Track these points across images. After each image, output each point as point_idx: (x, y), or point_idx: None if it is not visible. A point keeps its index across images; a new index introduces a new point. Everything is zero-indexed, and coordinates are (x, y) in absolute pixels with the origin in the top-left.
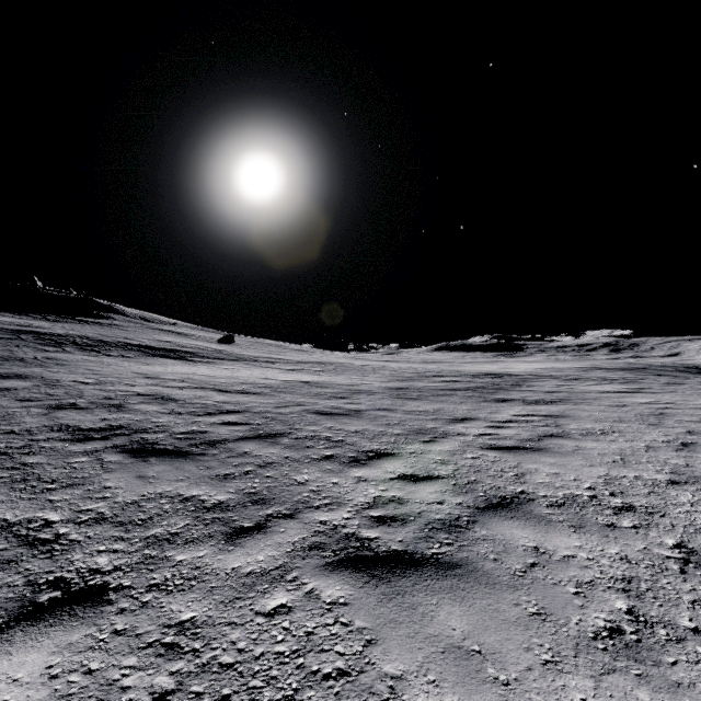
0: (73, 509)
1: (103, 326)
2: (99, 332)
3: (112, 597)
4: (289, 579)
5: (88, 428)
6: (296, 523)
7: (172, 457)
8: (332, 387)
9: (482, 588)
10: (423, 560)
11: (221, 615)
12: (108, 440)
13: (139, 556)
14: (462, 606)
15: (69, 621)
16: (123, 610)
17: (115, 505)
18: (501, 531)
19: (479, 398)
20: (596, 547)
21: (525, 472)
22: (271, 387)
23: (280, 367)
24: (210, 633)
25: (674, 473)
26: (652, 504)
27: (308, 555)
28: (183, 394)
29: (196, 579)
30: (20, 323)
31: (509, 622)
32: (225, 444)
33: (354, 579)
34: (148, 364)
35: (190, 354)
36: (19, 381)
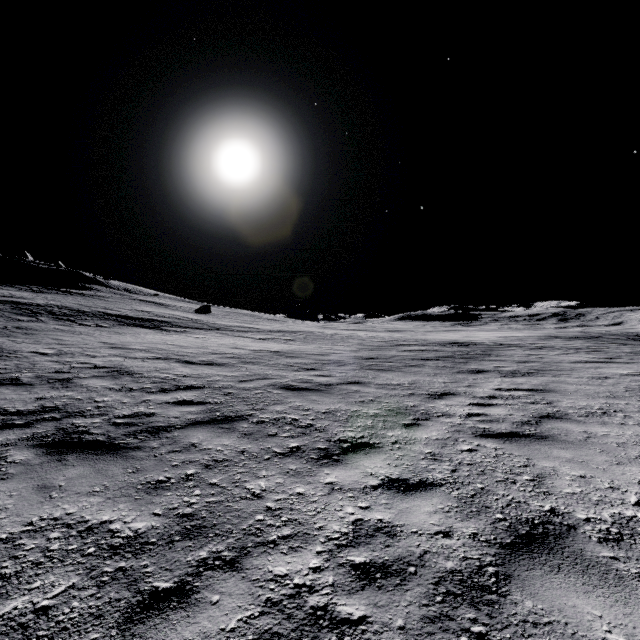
0: None
1: (85, 297)
2: (79, 302)
3: None
4: None
5: (14, 411)
6: (238, 580)
7: (98, 453)
8: (302, 357)
9: None
10: None
11: None
12: (29, 428)
13: None
14: None
15: None
16: None
17: None
18: (555, 602)
19: (452, 368)
20: None
21: (542, 475)
22: (239, 357)
23: (252, 336)
24: None
25: None
26: None
27: None
28: (143, 366)
29: None
30: (2, 294)
31: None
32: (170, 431)
33: None
34: (120, 333)
35: (165, 323)
36: None
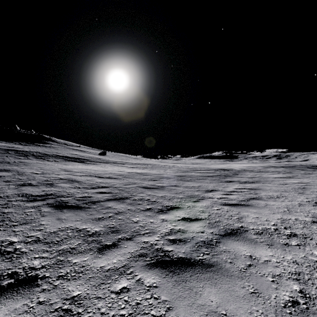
0: (25, 235)
1: (46, 147)
2: (44, 150)
3: (39, 282)
4: (128, 273)
5: (35, 195)
6: (132, 242)
7: (74, 209)
8: (150, 175)
9: (225, 278)
10: (195, 262)
11: (93, 292)
12: (45, 201)
13: (55, 260)
14: (215, 288)
15: (16, 296)
16: (44, 290)
17: (45, 233)
18: (232, 247)
19: (218, 180)
20: (280, 255)
21: (242, 216)
22: (122, 175)
23: (127, 166)
24: (87, 303)
25: (313, 217)
26: (305, 233)
27: (138, 260)
28: (81, 179)
29: (82, 273)
30: (8, 146)
31: (240, 297)
32: (99, 202)
33: (161, 273)
34: (66, 164)
35: (85, 160)
36: (6, 172)
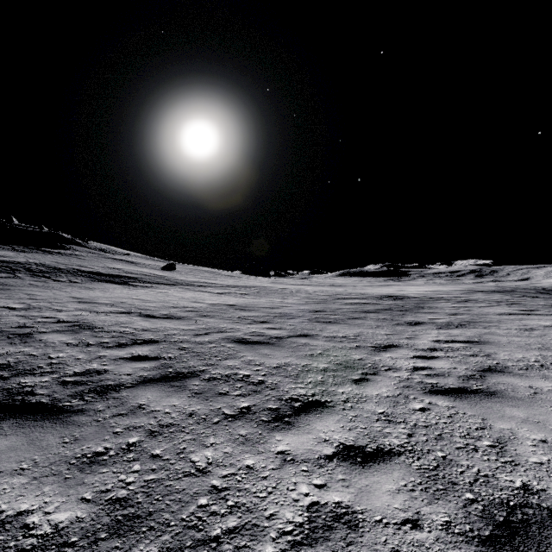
0: None
1: (63, 256)
2: (57, 260)
3: None
4: None
5: None
6: None
7: (37, 418)
8: (255, 310)
9: None
10: None
11: None
12: None
13: None
14: None
15: None
16: None
17: None
18: None
19: (391, 321)
20: None
21: (502, 439)
22: (197, 310)
23: (211, 291)
24: None
25: None
26: None
27: None
28: (105, 321)
29: None
30: None
31: None
32: (119, 391)
33: None
34: (90, 288)
35: (133, 279)
36: None
